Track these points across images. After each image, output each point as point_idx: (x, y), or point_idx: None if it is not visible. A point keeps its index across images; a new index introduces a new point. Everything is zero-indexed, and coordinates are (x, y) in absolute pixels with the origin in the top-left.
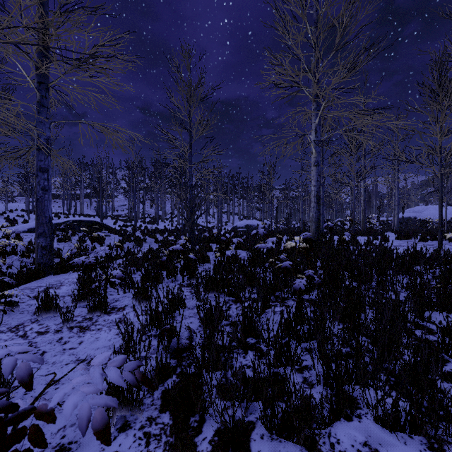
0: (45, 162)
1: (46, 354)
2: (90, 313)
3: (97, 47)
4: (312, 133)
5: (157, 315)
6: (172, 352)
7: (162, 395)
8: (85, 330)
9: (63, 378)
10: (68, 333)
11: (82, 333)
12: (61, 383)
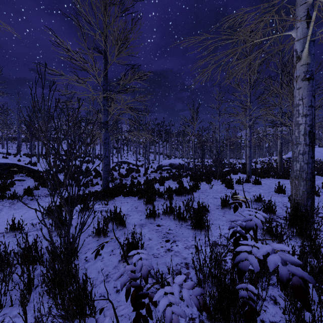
0: None
1: None
2: None
3: None
4: (299, 22)
5: None
6: None
7: None
8: None
9: None
10: None
11: None
12: None
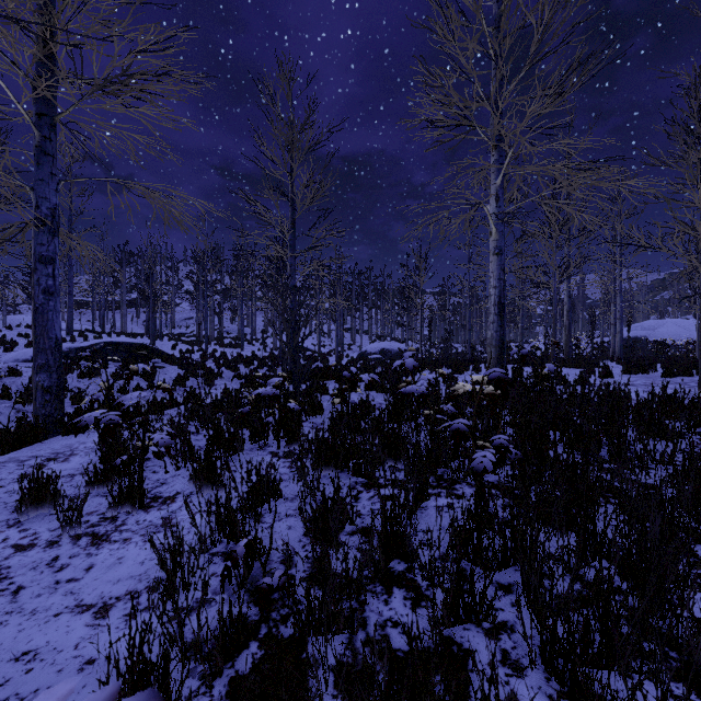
0: (49, 246)
1: (23, 593)
2: (114, 509)
3: (135, 54)
4: (491, 200)
5: (229, 516)
6: (253, 589)
7: (228, 690)
8: (101, 542)
9: (44, 648)
10: (69, 548)
11: (96, 548)
12: (38, 659)
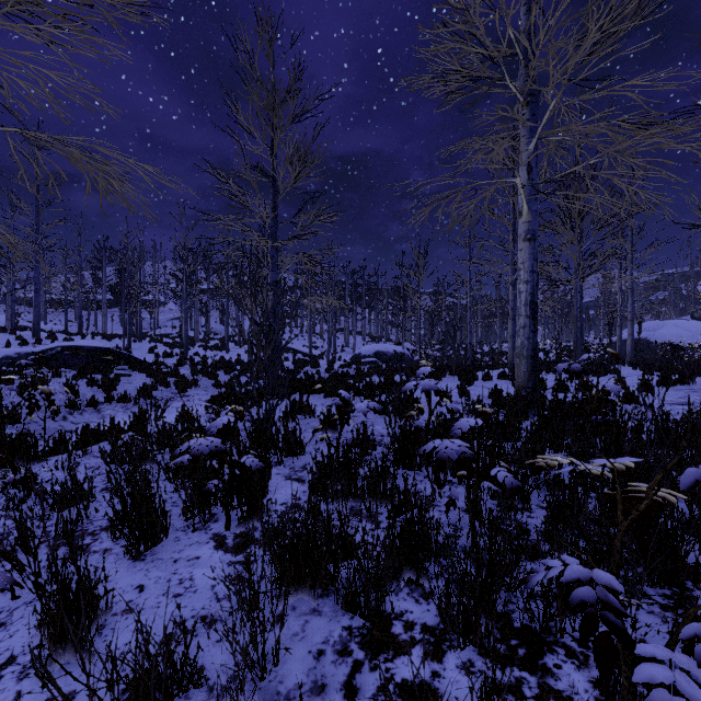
0: None
1: None
2: None
3: None
4: (521, 172)
5: None
6: None
7: None
8: None
9: None
10: None
11: None
12: None
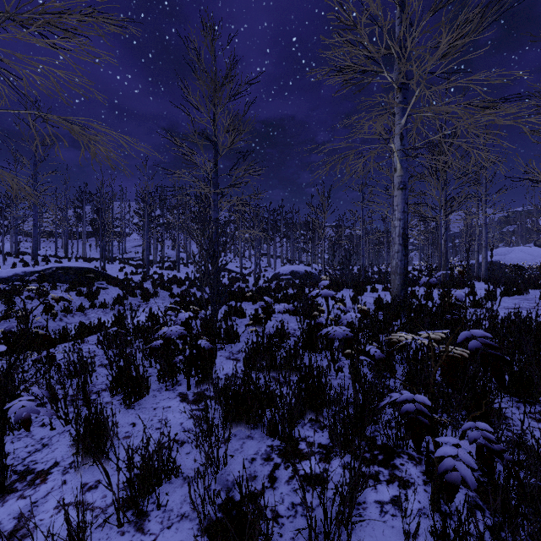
0: None
1: None
2: None
3: None
4: (395, 139)
5: None
6: None
7: None
8: None
9: None
10: None
11: None
12: None
